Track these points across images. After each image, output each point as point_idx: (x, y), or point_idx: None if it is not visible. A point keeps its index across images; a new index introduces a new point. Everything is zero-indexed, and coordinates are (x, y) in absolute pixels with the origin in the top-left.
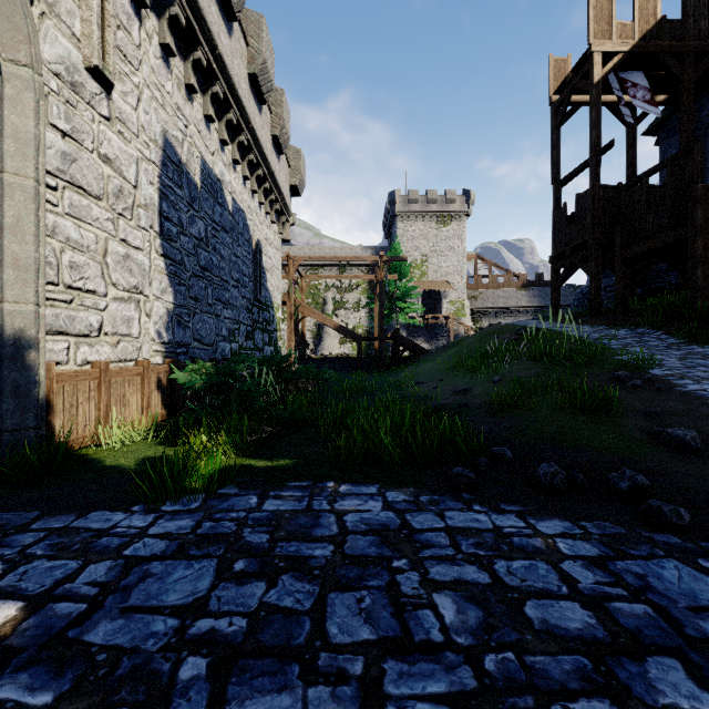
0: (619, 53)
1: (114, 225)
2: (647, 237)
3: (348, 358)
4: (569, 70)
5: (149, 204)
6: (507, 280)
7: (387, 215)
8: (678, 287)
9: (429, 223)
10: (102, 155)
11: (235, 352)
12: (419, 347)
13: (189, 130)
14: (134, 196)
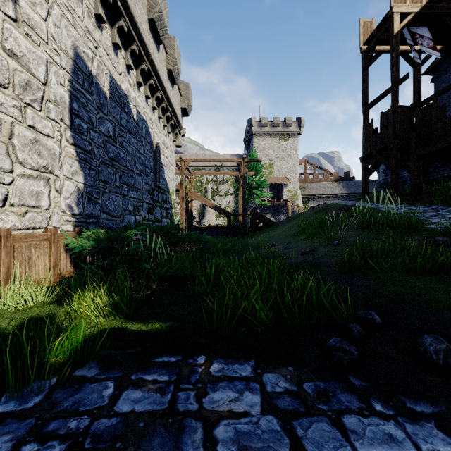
0: (412, 13)
1: (21, 112)
2: (436, 140)
3: (221, 227)
4: (374, 28)
5: (59, 101)
6: (326, 177)
7: (247, 134)
8: (450, 178)
9: (274, 139)
10: (7, 50)
11: (139, 223)
12: (269, 220)
13: (99, 51)
14: (43, 92)
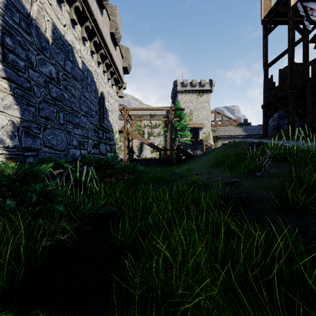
0: None
1: None
2: None
3: (154, 159)
4: (272, 5)
5: None
6: (230, 122)
7: (173, 92)
8: None
9: (193, 95)
10: None
11: (84, 156)
12: (190, 154)
13: None
14: None
